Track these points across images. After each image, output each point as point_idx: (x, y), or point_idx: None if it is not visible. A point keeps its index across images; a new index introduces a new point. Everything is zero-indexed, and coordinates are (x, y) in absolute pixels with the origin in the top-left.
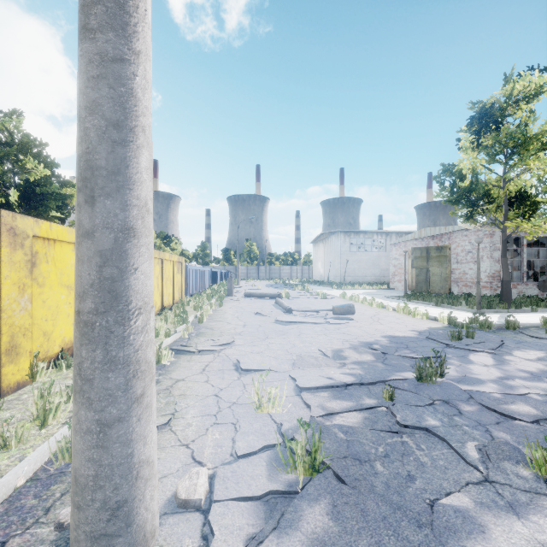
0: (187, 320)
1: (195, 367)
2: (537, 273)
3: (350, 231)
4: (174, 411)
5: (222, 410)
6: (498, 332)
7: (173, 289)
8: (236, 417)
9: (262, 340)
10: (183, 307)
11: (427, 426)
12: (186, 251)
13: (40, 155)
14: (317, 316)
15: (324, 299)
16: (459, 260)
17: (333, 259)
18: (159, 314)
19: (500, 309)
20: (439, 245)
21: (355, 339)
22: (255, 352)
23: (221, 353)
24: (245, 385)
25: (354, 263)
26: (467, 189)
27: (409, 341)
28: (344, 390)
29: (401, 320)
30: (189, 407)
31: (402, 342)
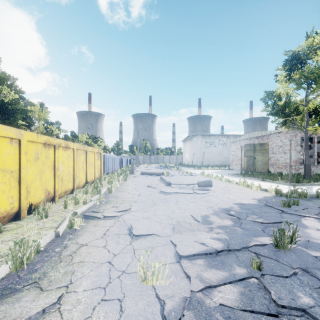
0: (100, 192)
1: (98, 231)
2: (319, 159)
3: (205, 134)
4: (69, 283)
5: (112, 281)
6: (312, 200)
7: (94, 170)
8: (123, 291)
9: (151, 207)
10: (100, 182)
11: (304, 307)
12: (107, 146)
13: (12, 85)
14: (187, 188)
15: (191, 176)
16: (274, 151)
17: (195, 151)
18: (84, 186)
19: (305, 183)
20: (261, 142)
21: (215, 206)
22: (145, 217)
23: (120, 218)
24: (135, 250)
25: (208, 154)
26: (284, 105)
27: (254, 207)
28: (215, 256)
29: (243, 190)
30: (83, 277)
31: (249, 208)
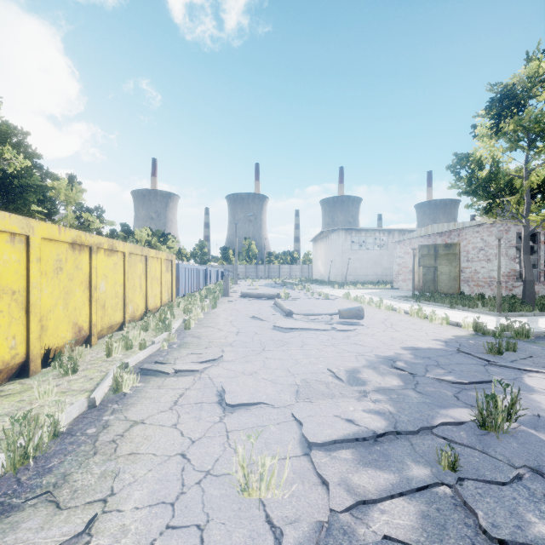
0: (170, 327)
1: (165, 397)
2: None
3: (352, 228)
4: (109, 493)
5: (186, 491)
6: (539, 343)
7: (160, 289)
8: (206, 509)
9: (257, 354)
10: (170, 310)
11: (540, 542)
12: (184, 250)
13: (20, 145)
14: (321, 321)
15: (326, 300)
16: (470, 258)
17: (334, 257)
18: (142, 318)
19: (525, 312)
20: (448, 243)
21: (370, 352)
22: (247, 372)
23: (204, 374)
24: (229, 432)
25: (355, 262)
26: (487, 178)
27: (438, 355)
28: (373, 443)
29: (417, 325)
30: (135, 482)
31: (429, 356)
